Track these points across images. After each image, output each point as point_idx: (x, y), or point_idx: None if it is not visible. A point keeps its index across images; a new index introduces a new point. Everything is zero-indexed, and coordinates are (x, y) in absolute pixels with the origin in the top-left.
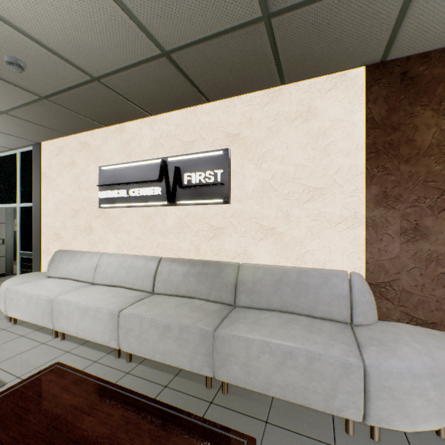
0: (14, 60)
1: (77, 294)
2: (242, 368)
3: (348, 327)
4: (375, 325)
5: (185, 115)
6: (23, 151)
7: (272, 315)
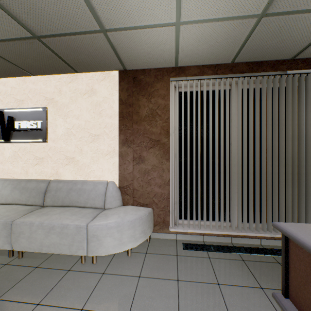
0: None
1: None
2: (27, 240)
3: (101, 210)
4: (115, 208)
5: (18, 81)
6: None
7: (61, 208)
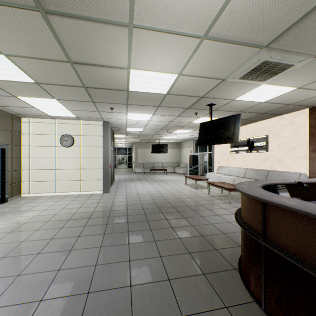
0: None
1: (224, 176)
2: None
3: None
4: None
5: (255, 124)
6: None
7: None
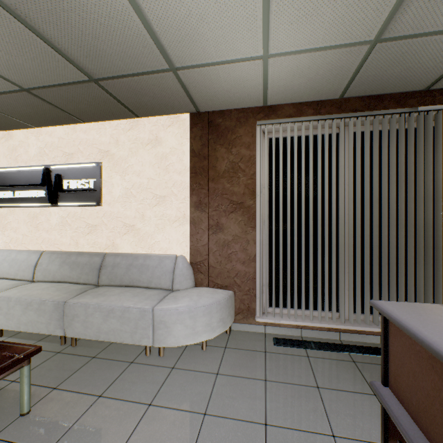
0: None
1: None
2: (82, 325)
3: (168, 292)
4: (186, 289)
5: (66, 130)
6: None
7: (119, 288)
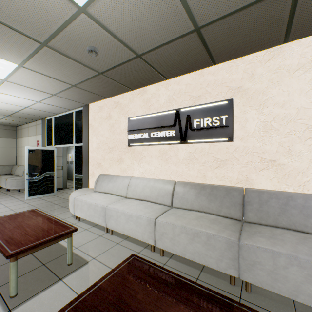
0: (93, 49)
1: (120, 204)
2: (268, 275)
3: None
4: None
5: (193, 76)
6: (76, 110)
7: (283, 232)
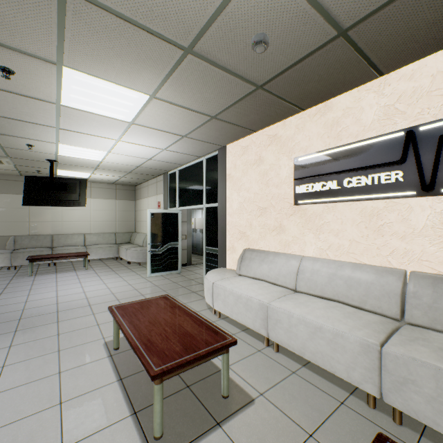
0: (262, 37)
1: (292, 303)
2: None
3: None
4: None
5: None
6: (208, 157)
7: None
